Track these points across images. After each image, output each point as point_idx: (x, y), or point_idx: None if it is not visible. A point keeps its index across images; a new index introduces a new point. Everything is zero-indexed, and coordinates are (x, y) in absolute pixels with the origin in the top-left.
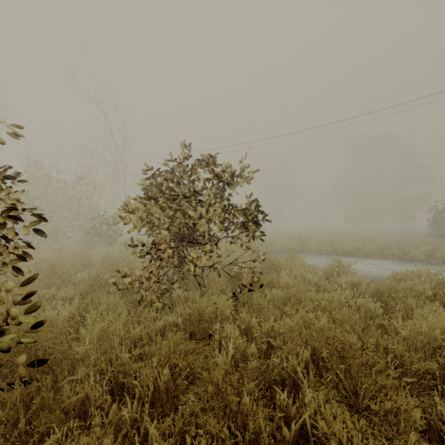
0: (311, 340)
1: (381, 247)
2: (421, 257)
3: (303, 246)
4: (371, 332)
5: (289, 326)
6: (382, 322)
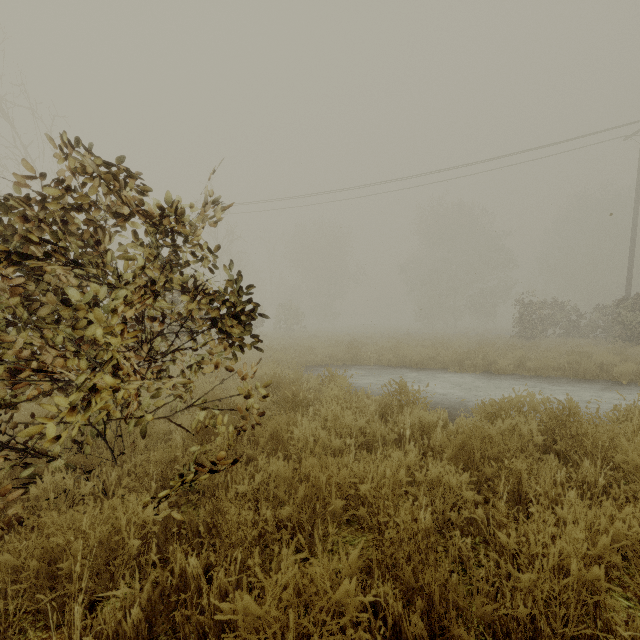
0: (316, 635)
1: (460, 356)
2: (510, 368)
3: (356, 356)
4: (455, 540)
5: (252, 618)
6: (472, 513)
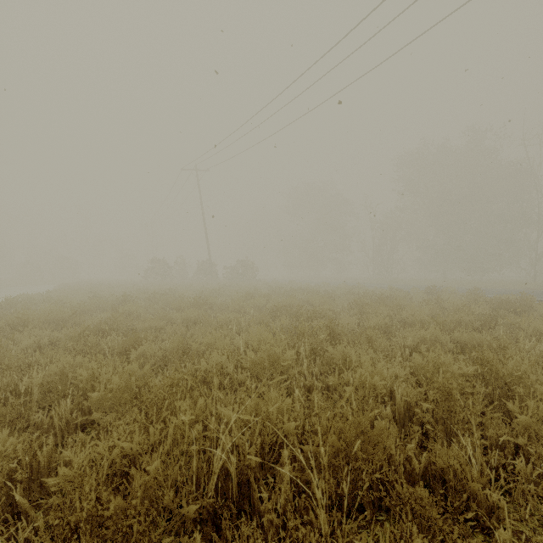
0: None
1: None
2: None
3: None
4: None
5: None
6: None
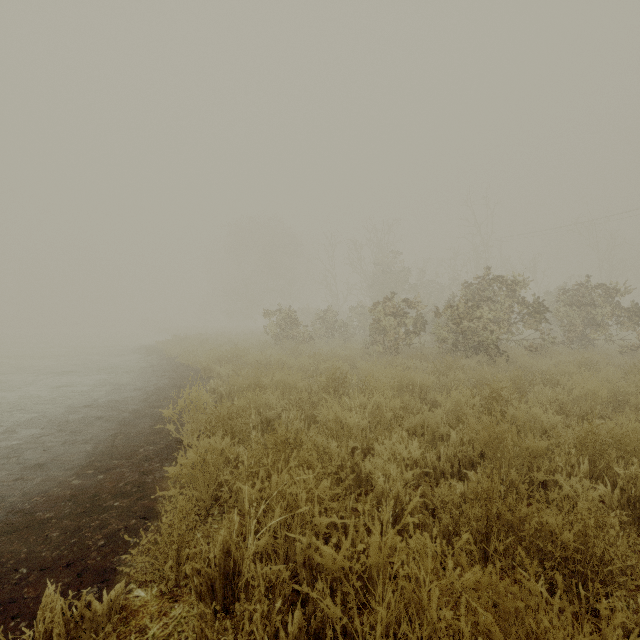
0: None
1: None
2: None
3: None
4: None
5: None
6: None
